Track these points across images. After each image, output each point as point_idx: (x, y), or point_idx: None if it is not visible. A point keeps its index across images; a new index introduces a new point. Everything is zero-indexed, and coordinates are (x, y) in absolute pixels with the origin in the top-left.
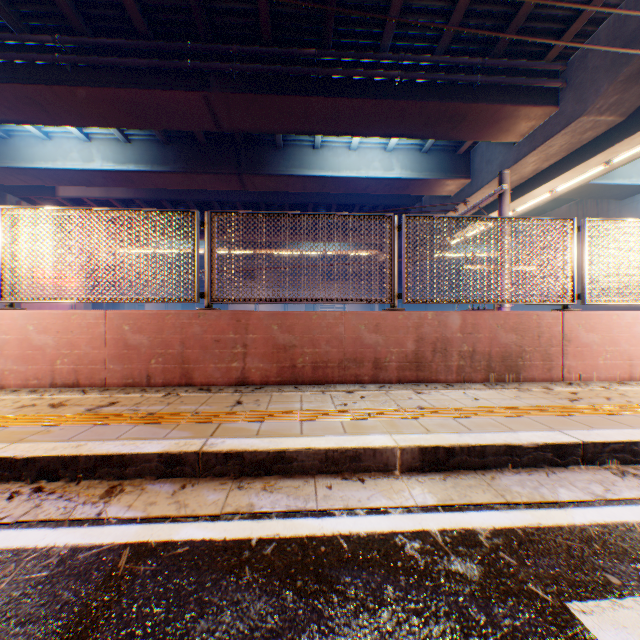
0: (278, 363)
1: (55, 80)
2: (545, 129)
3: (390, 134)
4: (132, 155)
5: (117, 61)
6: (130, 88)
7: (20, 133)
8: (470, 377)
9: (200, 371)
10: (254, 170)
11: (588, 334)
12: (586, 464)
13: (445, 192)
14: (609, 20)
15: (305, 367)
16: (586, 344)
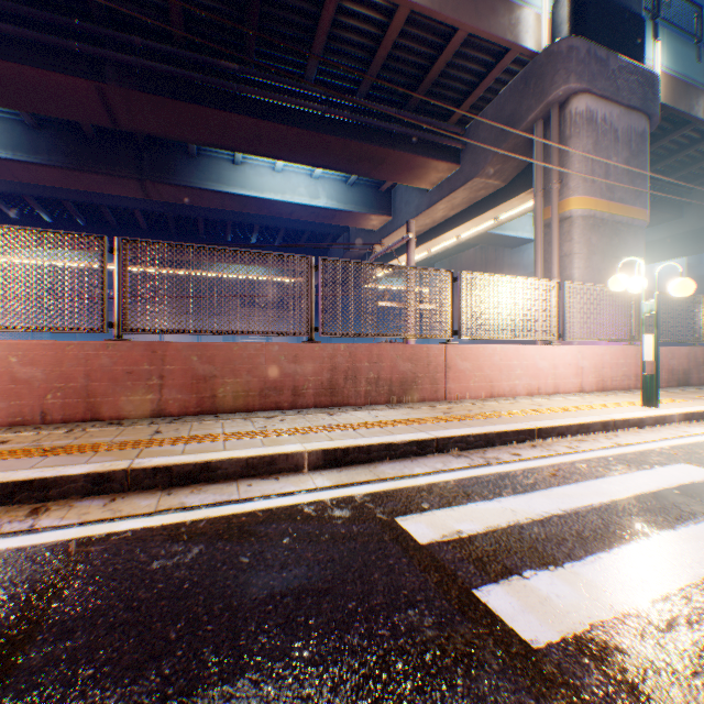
0: (198, 394)
1: None
2: (450, 182)
3: (316, 164)
4: None
5: None
6: None
7: None
8: (376, 400)
9: (110, 405)
10: (161, 178)
11: (463, 362)
12: (439, 453)
13: (370, 226)
14: (494, 102)
15: (227, 397)
16: (462, 370)
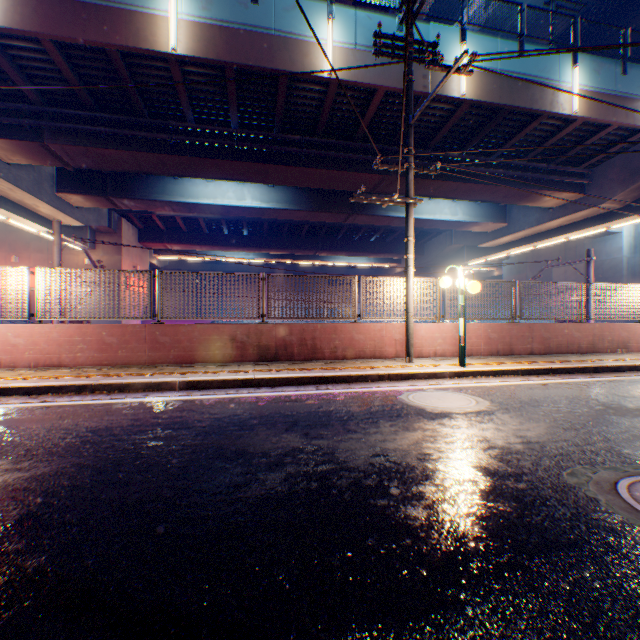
0: (543, 345)
1: (293, 163)
2: (574, 205)
3: (478, 200)
4: (274, 196)
5: (339, 155)
6: (341, 171)
7: None
8: (610, 350)
9: (515, 349)
10: (363, 211)
11: None
12: None
13: (484, 230)
14: (620, 156)
15: (552, 347)
16: None
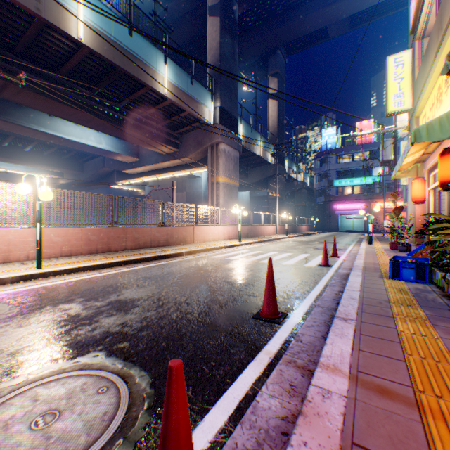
0: (135, 243)
1: None
2: (175, 155)
3: (114, 135)
4: None
5: None
6: None
7: None
8: (178, 243)
9: (114, 247)
10: None
11: (198, 232)
12: (205, 252)
13: (126, 160)
14: (194, 132)
15: (142, 244)
16: (198, 234)
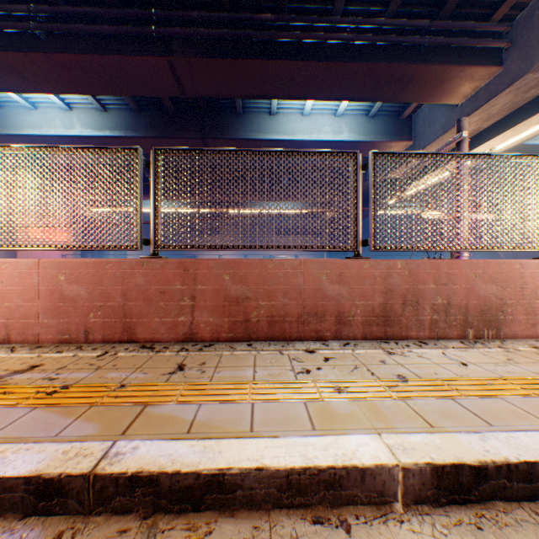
0: (230, 317)
1: (31, 47)
2: (489, 89)
3: (341, 97)
4: (108, 122)
5: (87, 28)
6: (99, 54)
7: (10, 104)
8: (444, 333)
9: (143, 326)
10: (216, 135)
11: None
12: None
13: None
14: None
15: (260, 322)
16: None
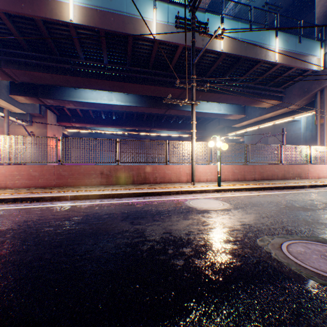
0: (260, 176)
1: (137, 82)
2: (277, 107)
3: (231, 103)
4: (128, 99)
5: (160, 79)
6: (161, 87)
7: None
8: (292, 178)
9: (246, 177)
10: (174, 108)
11: (311, 169)
12: (326, 187)
13: (234, 118)
14: (298, 83)
15: (264, 176)
16: (311, 171)
